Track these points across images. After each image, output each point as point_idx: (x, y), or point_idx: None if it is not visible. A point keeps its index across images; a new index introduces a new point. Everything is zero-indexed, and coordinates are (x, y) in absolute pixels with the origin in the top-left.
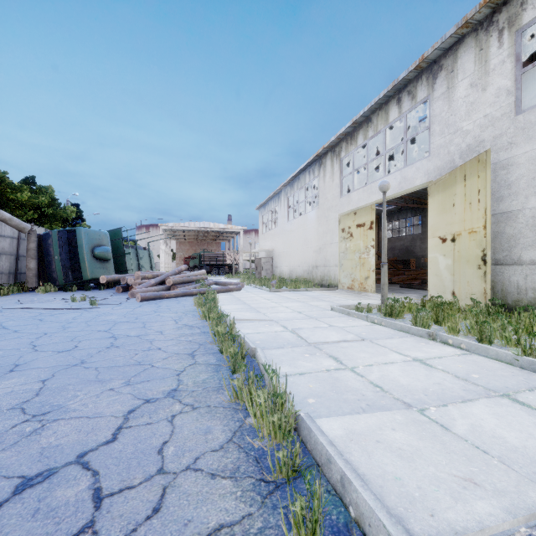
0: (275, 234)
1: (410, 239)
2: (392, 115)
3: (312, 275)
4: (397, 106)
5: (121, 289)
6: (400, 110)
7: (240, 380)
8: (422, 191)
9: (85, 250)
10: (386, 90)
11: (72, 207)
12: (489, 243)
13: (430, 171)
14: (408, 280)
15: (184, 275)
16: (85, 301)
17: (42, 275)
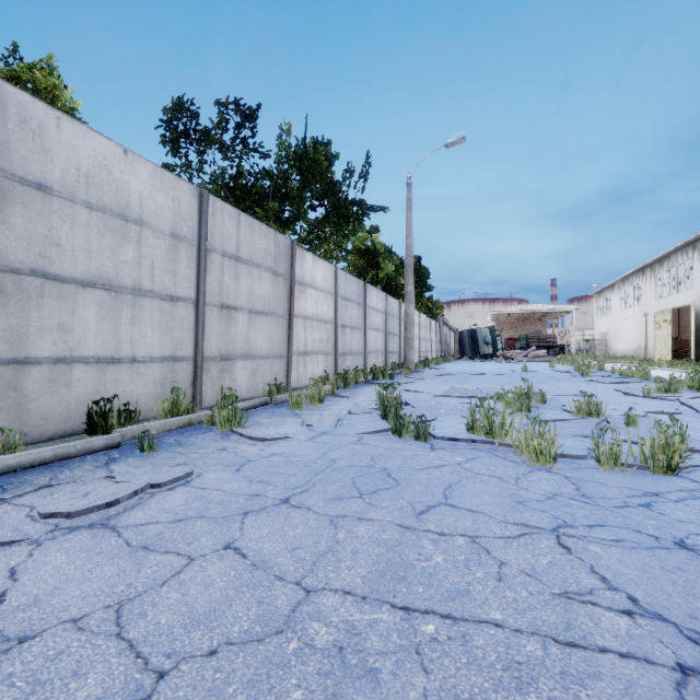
0: (609, 320)
1: None
2: (679, 260)
3: (638, 354)
4: (681, 256)
5: (503, 359)
6: (682, 259)
7: (577, 364)
8: None
9: (481, 339)
10: (672, 248)
11: None
12: (693, 337)
13: (693, 297)
14: None
15: (535, 352)
16: (500, 361)
17: (459, 352)
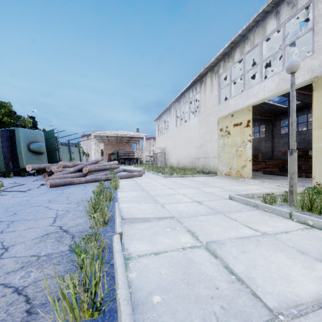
0: (167, 137)
1: (257, 140)
2: (269, 28)
3: (195, 165)
4: (275, 19)
5: (46, 175)
6: (279, 21)
7: None
8: (268, 107)
9: (22, 145)
10: (266, 4)
11: (29, 119)
12: None
13: (315, 67)
14: (262, 168)
15: (100, 164)
16: (0, 187)
17: None
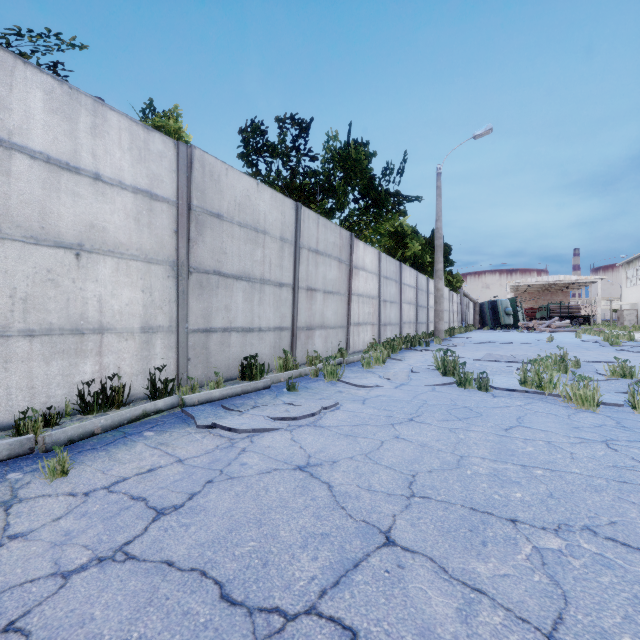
0: (639, 290)
1: None
2: None
3: None
4: None
5: (525, 329)
6: None
7: (605, 334)
8: None
9: (501, 310)
10: None
11: None
12: None
13: None
14: None
15: (558, 323)
16: (522, 331)
17: (479, 322)
